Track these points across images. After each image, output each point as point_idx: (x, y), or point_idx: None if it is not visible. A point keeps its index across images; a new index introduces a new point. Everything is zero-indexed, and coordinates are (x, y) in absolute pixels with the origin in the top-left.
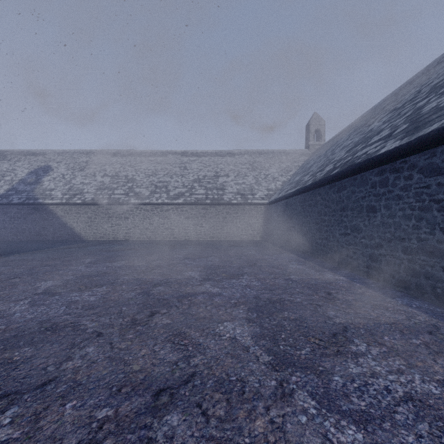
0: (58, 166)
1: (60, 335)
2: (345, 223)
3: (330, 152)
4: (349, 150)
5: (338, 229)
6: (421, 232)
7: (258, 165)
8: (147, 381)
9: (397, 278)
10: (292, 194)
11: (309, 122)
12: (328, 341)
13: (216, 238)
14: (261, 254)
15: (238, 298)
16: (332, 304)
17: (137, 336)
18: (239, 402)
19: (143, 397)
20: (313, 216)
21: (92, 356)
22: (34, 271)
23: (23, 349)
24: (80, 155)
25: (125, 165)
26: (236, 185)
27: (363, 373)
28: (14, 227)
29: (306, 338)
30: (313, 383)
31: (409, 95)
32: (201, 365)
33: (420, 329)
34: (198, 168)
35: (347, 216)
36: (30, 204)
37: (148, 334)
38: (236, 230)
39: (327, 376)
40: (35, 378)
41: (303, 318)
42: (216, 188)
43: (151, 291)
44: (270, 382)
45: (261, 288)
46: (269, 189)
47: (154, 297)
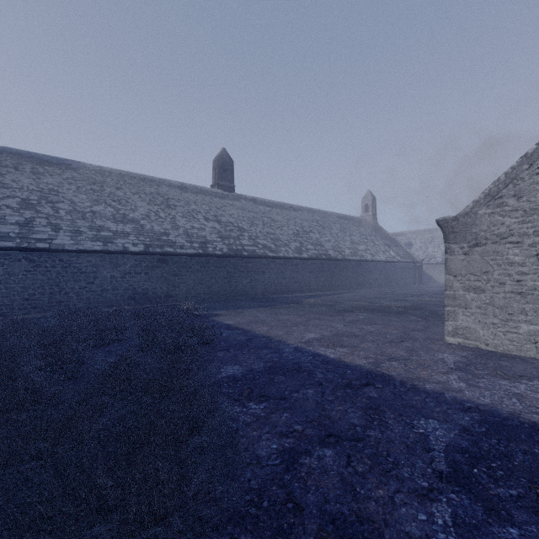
0: (415, 242)
1: None
2: None
3: None
4: None
5: None
6: None
7: None
8: None
9: None
10: None
11: None
12: None
13: None
14: None
15: None
16: None
17: None
18: None
19: None
20: None
21: None
22: None
23: None
24: (426, 232)
25: None
26: None
27: None
28: None
29: None
30: None
31: None
32: None
33: None
34: None
35: None
36: None
37: None
38: None
39: None
40: None
41: None
42: None
43: None
44: None
45: None
46: None
47: None
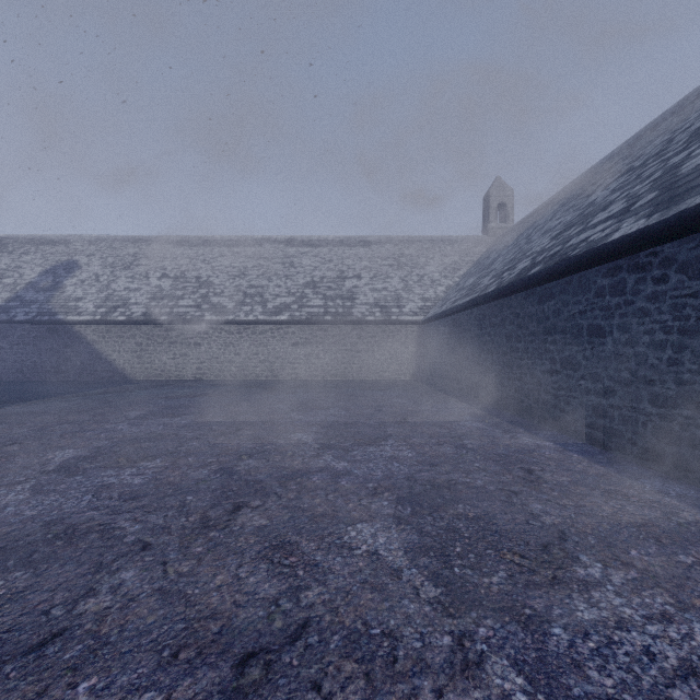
0: (89, 262)
1: (79, 547)
2: (552, 353)
3: (524, 240)
4: (557, 235)
5: (541, 363)
6: (683, 371)
7: (408, 260)
8: (224, 638)
9: (640, 445)
10: (463, 307)
11: (489, 192)
12: (536, 559)
13: (340, 376)
14: (414, 403)
15: (380, 480)
16: (536, 491)
17: (210, 550)
18: (388, 680)
19: (216, 670)
20: (499, 341)
21: (131, 589)
22: (45, 432)
23: (13, 575)
24: (125, 243)
25: (195, 260)
26: (373, 292)
27: (603, 621)
28: (18, 360)
29: (498, 552)
30: (516, 640)
31: (653, 147)
32: (319, 605)
33: (690, 537)
34: (313, 264)
35: (556, 343)
36: (43, 322)
37: (229, 545)
38: (373, 364)
39: (539, 626)
40: (27, 631)
41: (490, 516)
42: (340, 297)
43: (235, 466)
44: (440, 639)
45: (417, 461)
46: (425, 298)
47: (240, 477)
